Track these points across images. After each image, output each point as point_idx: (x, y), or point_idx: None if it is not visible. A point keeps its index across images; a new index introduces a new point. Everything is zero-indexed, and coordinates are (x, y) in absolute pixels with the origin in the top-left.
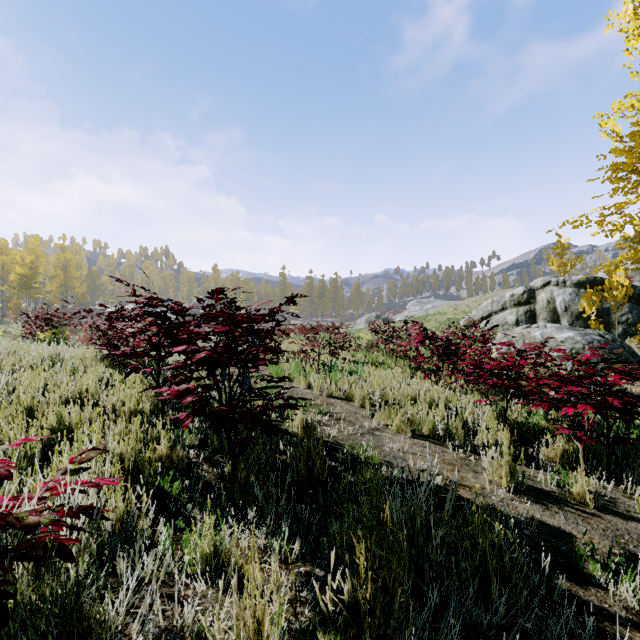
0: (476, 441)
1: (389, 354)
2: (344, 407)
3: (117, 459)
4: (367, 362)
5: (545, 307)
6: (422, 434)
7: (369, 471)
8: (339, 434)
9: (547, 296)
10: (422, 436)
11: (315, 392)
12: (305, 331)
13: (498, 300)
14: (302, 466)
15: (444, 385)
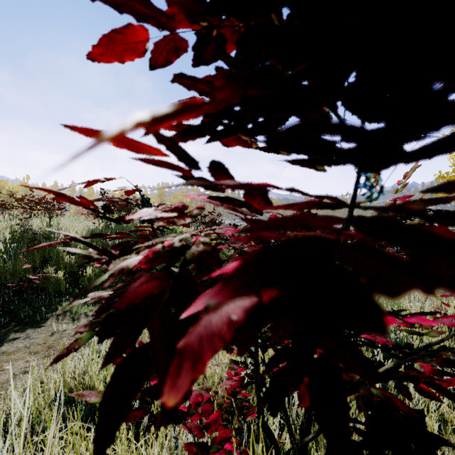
0: None
1: None
2: None
3: None
4: None
5: None
6: None
7: None
8: None
9: None
10: None
11: None
12: None
13: None
14: None
15: None
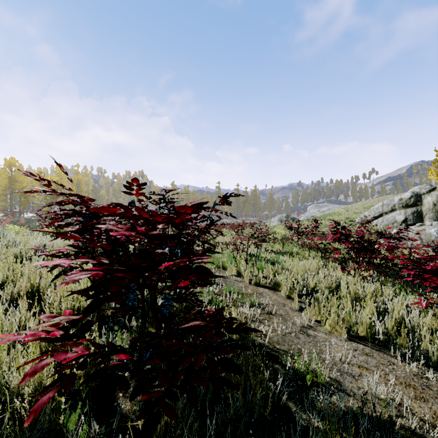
0: (420, 348)
1: (301, 246)
2: (272, 297)
3: (15, 390)
4: (284, 252)
5: (431, 208)
6: (357, 335)
7: (339, 437)
8: (273, 334)
9: (433, 199)
10: (358, 338)
11: (245, 280)
12: (234, 227)
13: (388, 203)
14: (239, 396)
15: (359, 277)
